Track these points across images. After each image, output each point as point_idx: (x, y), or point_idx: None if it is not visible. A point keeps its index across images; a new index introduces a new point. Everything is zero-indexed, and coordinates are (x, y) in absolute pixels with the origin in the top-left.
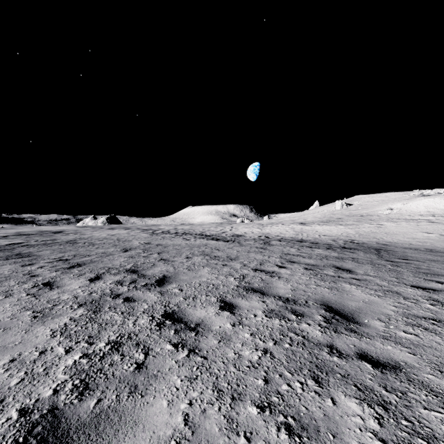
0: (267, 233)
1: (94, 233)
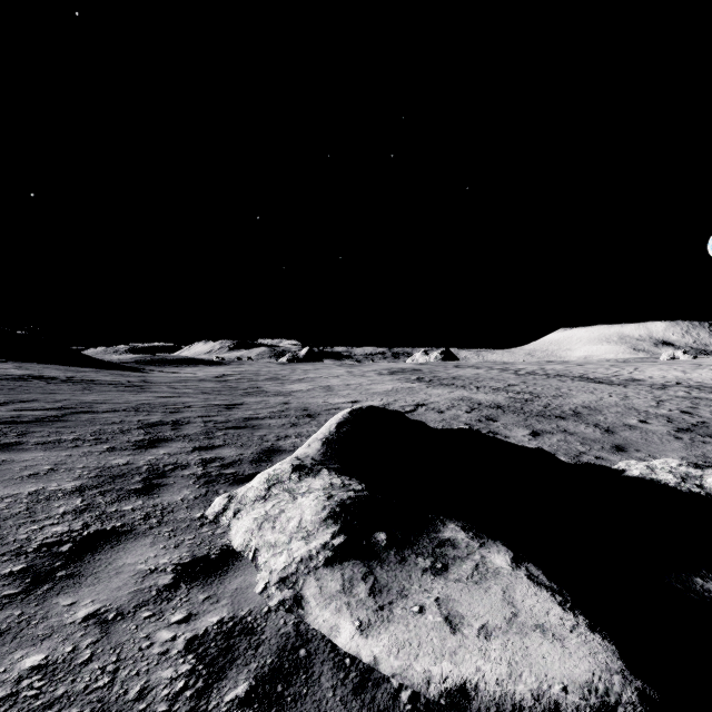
0: (687, 378)
1: (454, 372)
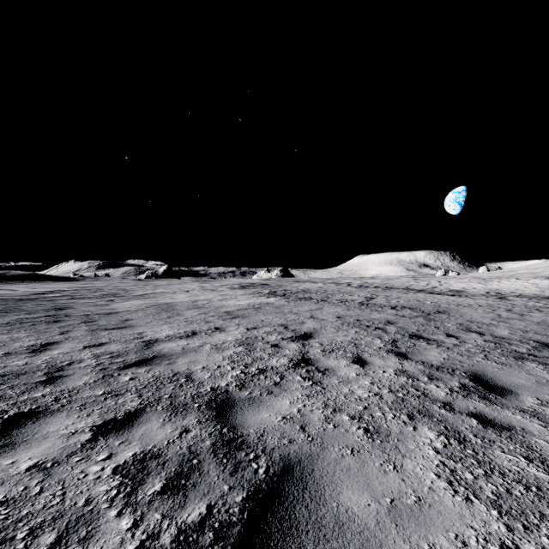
0: (496, 289)
1: (299, 286)
